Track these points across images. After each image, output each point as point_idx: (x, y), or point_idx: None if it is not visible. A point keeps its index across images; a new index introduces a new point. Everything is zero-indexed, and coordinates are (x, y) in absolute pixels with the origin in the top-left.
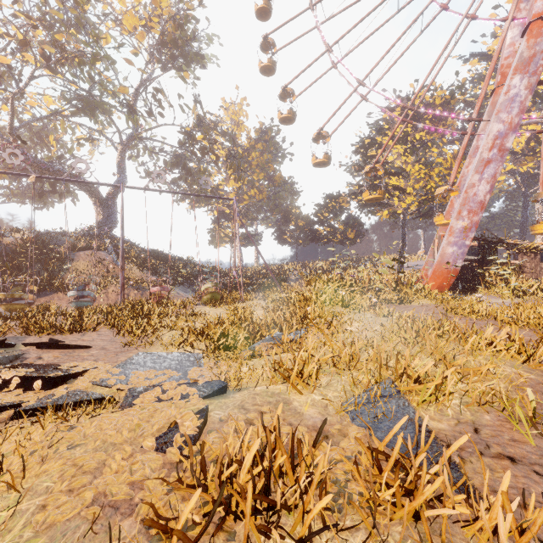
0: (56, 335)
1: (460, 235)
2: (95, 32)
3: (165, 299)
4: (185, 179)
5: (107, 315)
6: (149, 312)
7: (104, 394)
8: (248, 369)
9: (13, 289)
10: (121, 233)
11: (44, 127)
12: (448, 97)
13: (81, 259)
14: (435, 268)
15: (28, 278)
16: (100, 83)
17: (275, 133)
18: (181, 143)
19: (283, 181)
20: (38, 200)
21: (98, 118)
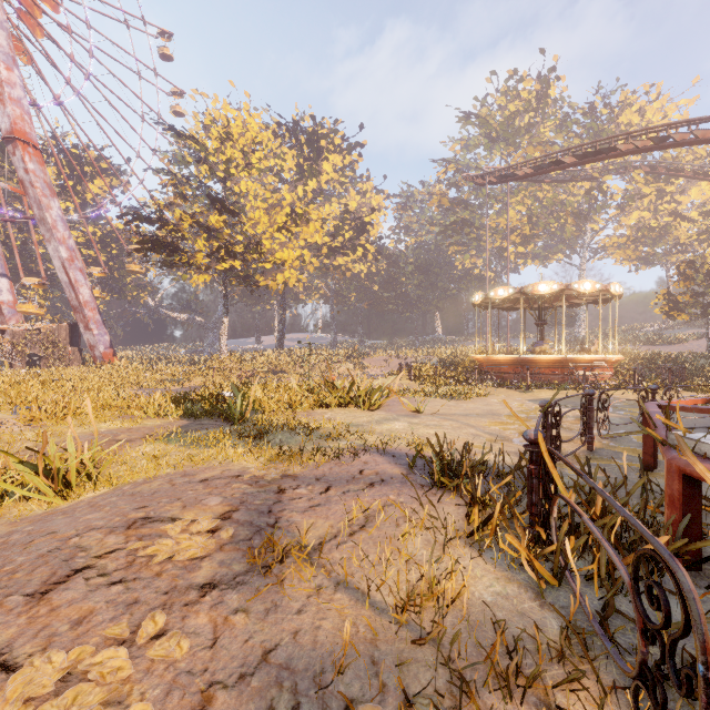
0: None
1: None
2: None
3: None
4: None
5: None
6: None
7: None
8: None
9: None
10: None
11: None
12: None
13: None
14: None
15: None
16: None
17: None
18: None
19: None
20: None
21: None
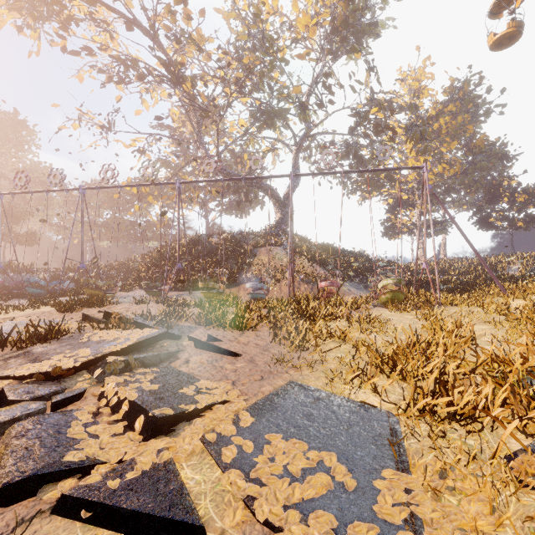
0: (220, 330)
1: None
2: (270, 36)
3: (334, 297)
4: (356, 168)
5: (269, 311)
6: (314, 312)
7: (193, 510)
8: None
9: (211, 280)
10: (290, 224)
11: (243, 151)
12: None
13: (261, 254)
14: None
15: (221, 271)
16: (277, 90)
17: (473, 85)
18: (352, 128)
19: (489, 143)
20: (238, 209)
21: (276, 125)
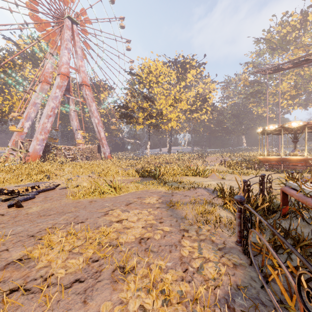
0: None
1: (42, 141)
2: None
3: None
4: None
5: None
6: None
7: (57, 184)
8: (64, 178)
9: None
10: None
11: None
12: (13, 66)
13: None
14: (32, 154)
15: None
16: None
17: None
18: None
19: None
20: None
21: None
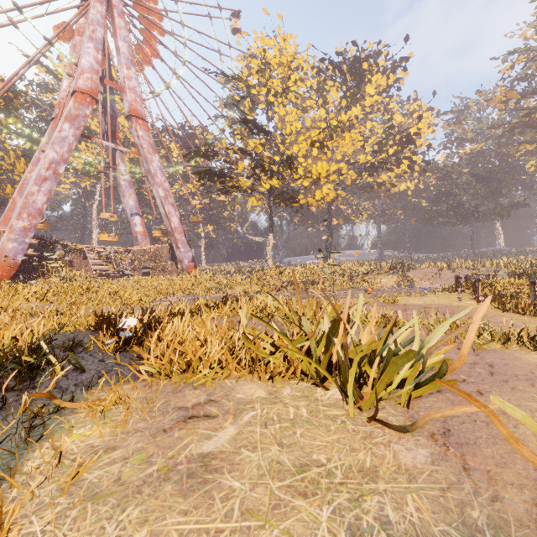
0: None
1: (21, 233)
2: None
3: None
4: None
5: None
6: None
7: None
8: None
9: None
10: None
11: None
12: (11, 94)
13: None
14: None
15: None
16: None
17: None
18: None
19: None
20: None
21: None
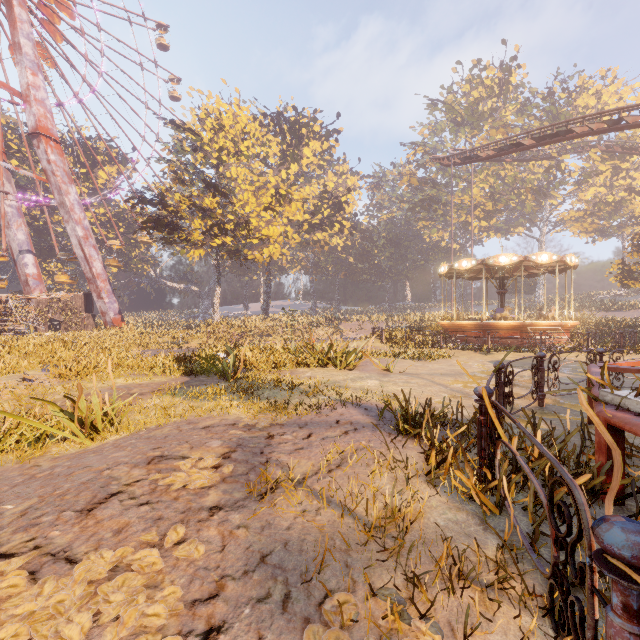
0: None
1: None
2: None
3: None
4: None
5: None
6: None
7: None
8: None
9: None
10: None
11: None
12: None
13: None
14: None
15: None
16: None
17: None
18: None
19: None
20: None
21: None
